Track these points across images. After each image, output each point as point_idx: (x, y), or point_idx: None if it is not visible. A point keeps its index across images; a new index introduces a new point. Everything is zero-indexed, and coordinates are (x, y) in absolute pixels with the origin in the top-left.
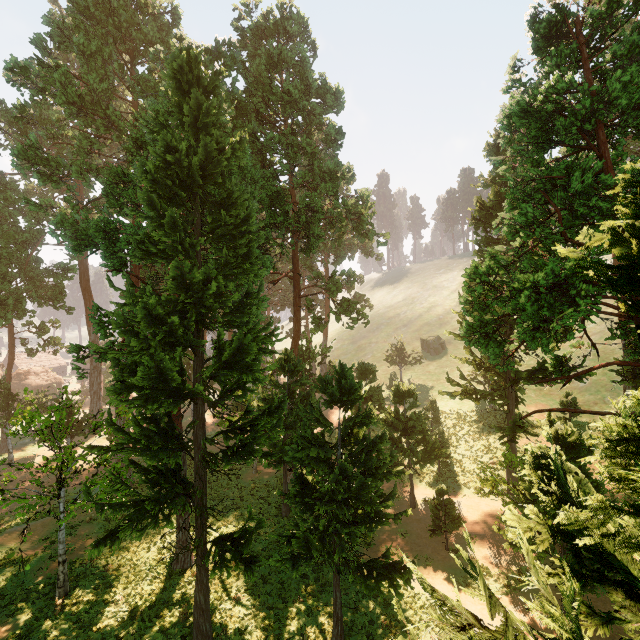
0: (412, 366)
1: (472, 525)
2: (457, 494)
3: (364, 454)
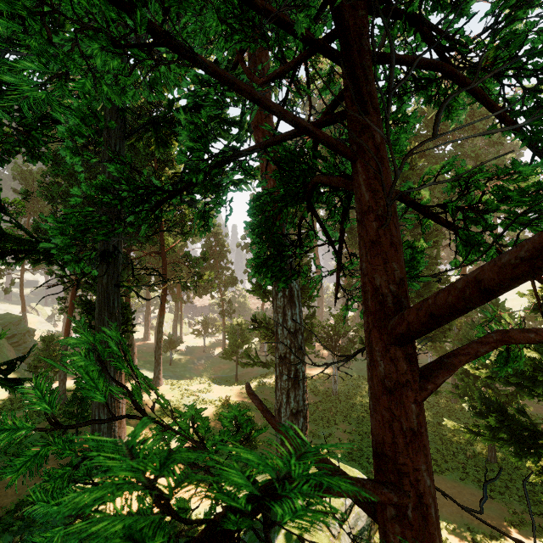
0: None
1: None
2: None
3: None
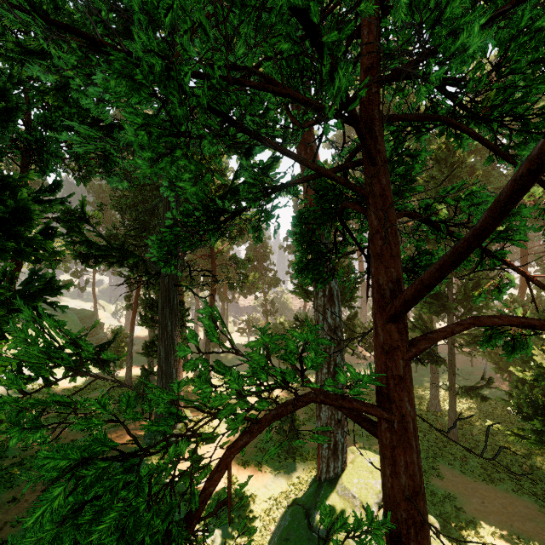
0: None
1: None
2: None
3: None
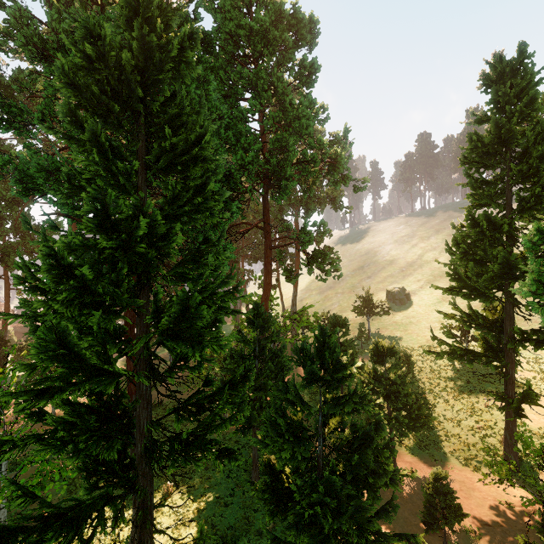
0: (378, 316)
1: (470, 511)
2: (444, 464)
3: (357, 456)
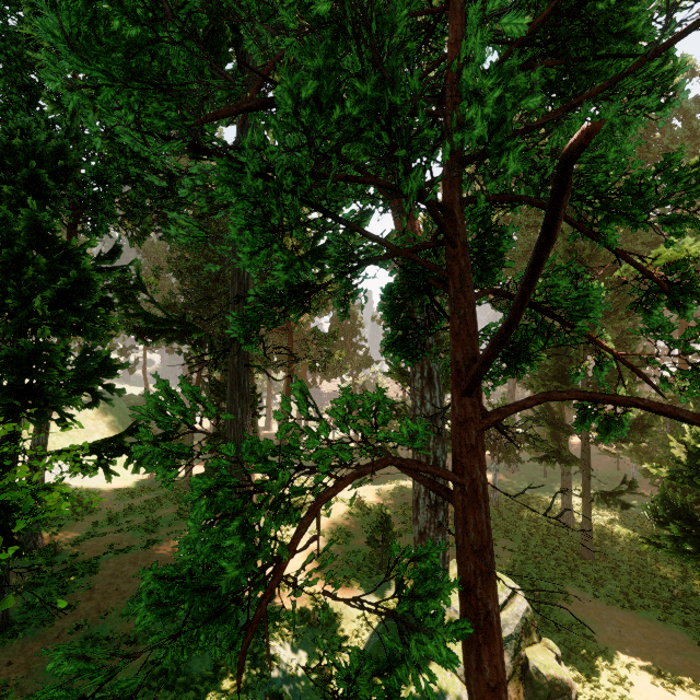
0: None
1: None
2: None
3: None
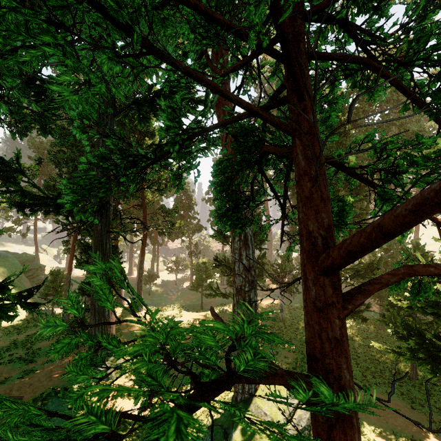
0: None
1: None
2: None
3: None
